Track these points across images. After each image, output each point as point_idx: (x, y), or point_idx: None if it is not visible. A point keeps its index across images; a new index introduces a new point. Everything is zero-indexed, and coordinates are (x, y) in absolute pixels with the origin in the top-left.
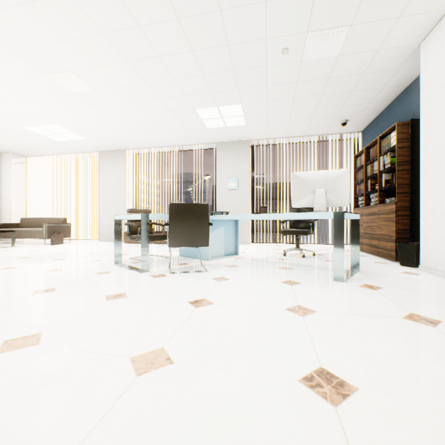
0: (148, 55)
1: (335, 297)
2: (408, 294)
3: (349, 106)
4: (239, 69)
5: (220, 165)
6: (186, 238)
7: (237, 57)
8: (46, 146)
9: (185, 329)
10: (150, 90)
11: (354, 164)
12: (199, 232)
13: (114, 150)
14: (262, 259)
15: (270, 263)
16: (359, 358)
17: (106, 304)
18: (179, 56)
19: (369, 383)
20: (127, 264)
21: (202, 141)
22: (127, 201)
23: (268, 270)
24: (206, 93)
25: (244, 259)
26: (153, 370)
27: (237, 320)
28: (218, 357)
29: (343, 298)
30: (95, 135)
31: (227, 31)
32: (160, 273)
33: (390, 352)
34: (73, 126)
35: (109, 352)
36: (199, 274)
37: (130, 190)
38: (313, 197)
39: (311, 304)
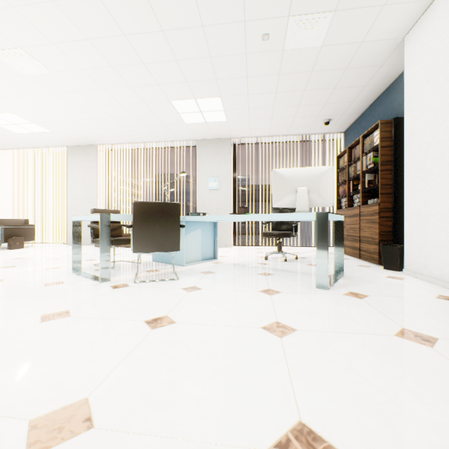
0: (111, 33)
1: (318, 309)
2: (396, 303)
3: (332, 104)
4: (216, 56)
5: (201, 163)
6: (154, 242)
7: (213, 41)
8: (4, 138)
9: (128, 363)
10: (118, 75)
11: (337, 164)
12: (168, 235)
13: (84, 145)
14: (242, 264)
15: (249, 269)
16: (349, 402)
17: (36, 328)
18: (148, 36)
19: (366, 448)
20: (88, 272)
21: (181, 138)
22: (99, 202)
23: (247, 277)
24: (181, 83)
25: (222, 264)
26: (55, 445)
27: (200, 347)
28: (162, 411)
29: (328, 310)
30: (60, 128)
31: (200, 8)
32: (123, 283)
33: (387, 390)
34: (33, 116)
35: (2, 412)
36: (168, 284)
37: (102, 189)
38: (295, 197)
39: (291, 319)
